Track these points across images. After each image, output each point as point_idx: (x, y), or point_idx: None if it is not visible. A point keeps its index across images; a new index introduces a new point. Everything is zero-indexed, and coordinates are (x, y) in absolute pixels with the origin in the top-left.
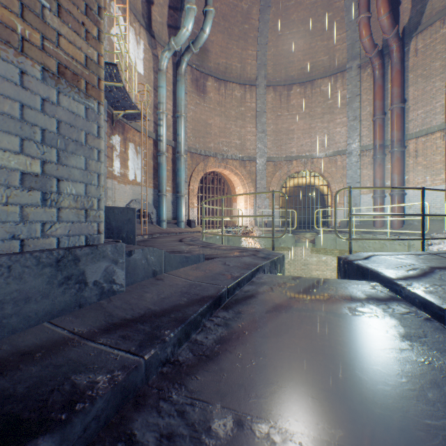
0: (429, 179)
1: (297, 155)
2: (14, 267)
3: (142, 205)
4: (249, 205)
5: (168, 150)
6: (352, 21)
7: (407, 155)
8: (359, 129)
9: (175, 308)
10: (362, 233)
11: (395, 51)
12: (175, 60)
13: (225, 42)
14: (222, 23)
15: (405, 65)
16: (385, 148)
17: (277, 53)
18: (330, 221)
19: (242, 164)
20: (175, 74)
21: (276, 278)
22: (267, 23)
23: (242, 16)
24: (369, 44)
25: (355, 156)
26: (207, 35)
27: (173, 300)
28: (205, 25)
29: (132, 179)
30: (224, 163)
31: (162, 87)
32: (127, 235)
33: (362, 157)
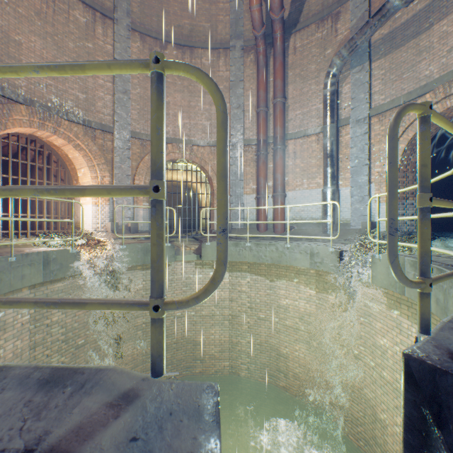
0: (306, 182)
1: (173, 137)
2: None
3: None
4: (103, 199)
5: None
6: None
7: (287, 156)
8: (243, 119)
9: None
10: (251, 239)
11: (279, 40)
12: None
13: None
14: None
15: (285, 61)
16: (268, 146)
17: None
18: (212, 224)
19: (89, 133)
20: None
21: None
22: None
23: None
24: (259, 17)
25: (239, 150)
26: None
27: None
28: None
29: None
30: (51, 122)
31: None
32: None
33: (246, 153)
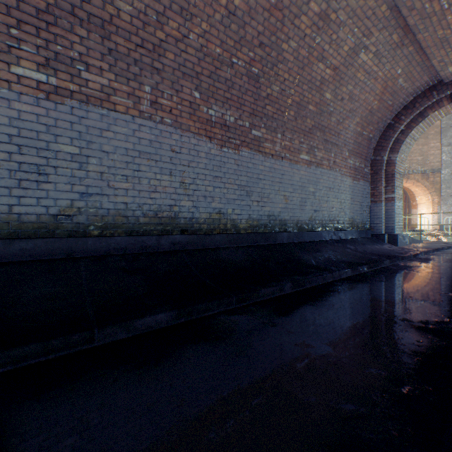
0: None
1: None
2: (400, 236)
3: None
4: (432, 211)
5: None
6: None
7: None
8: None
9: (426, 248)
10: None
11: None
12: None
13: None
14: None
15: None
16: None
17: None
18: None
19: (423, 177)
20: None
21: None
22: None
23: None
24: None
25: None
26: None
27: (423, 247)
28: None
29: None
30: (404, 178)
31: None
32: None
33: None
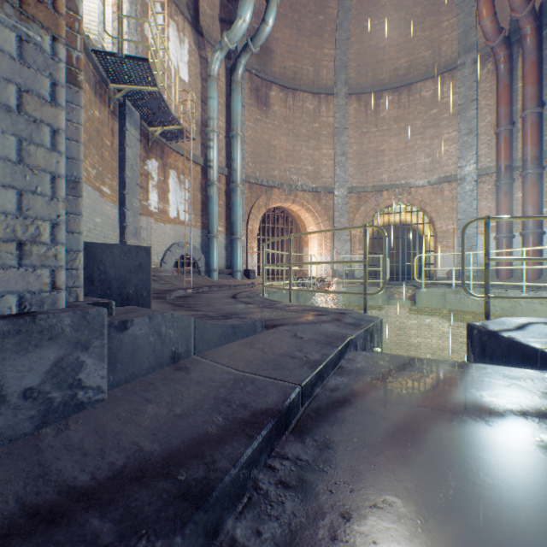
0: None
1: (388, 183)
2: None
3: (185, 250)
4: (325, 250)
5: (220, 180)
6: (466, 1)
7: (546, 179)
8: (476, 146)
9: (193, 448)
10: (481, 287)
11: (529, 35)
12: (230, 65)
13: (293, 39)
14: (290, 14)
15: (543, 55)
16: (514, 171)
17: (361, 50)
18: (434, 270)
19: (315, 197)
20: (230, 83)
21: (378, 361)
22: (349, 11)
23: (316, 4)
24: (492, 27)
25: (470, 183)
26: (270, 28)
27: (194, 423)
28: (268, 14)
29: (174, 216)
30: (292, 196)
31: (212, 98)
32: (136, 291)
33: (480, 184)
